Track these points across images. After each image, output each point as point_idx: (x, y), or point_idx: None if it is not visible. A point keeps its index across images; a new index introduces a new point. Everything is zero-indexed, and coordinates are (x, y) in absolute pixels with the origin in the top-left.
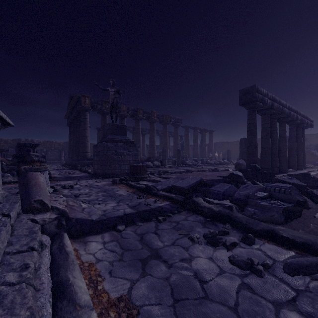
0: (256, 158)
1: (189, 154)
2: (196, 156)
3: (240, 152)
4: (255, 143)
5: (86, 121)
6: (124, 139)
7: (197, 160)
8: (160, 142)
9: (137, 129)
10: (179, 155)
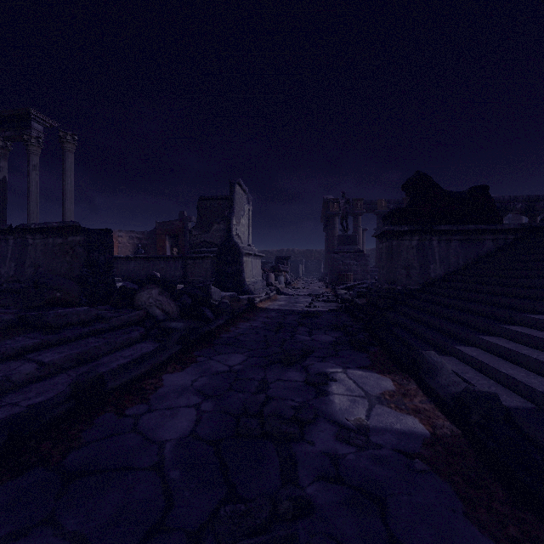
0: None
1: None
2: None
3: None
4: None
5: (334, 228)
6: (353, 249)
7: None
8: None
9: None
10: None
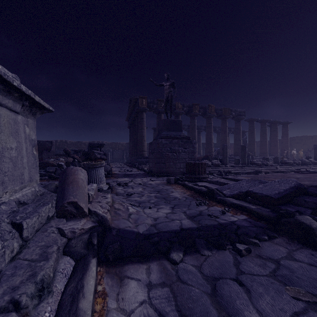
0: None
1: (254, 152)
2: (263, 154)
3: None
4: None
5: (143, 122)
6: (179, 135)
7: (268, 159)
8: (218, 139)
9: (192, 126)
10: (244, 153)
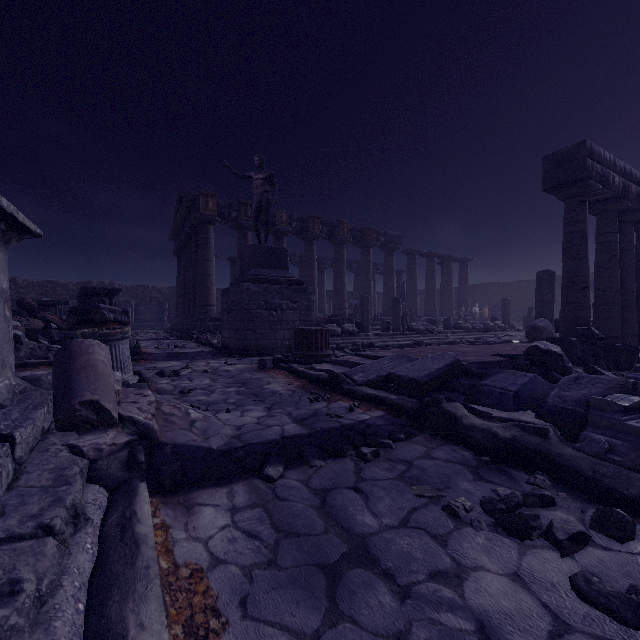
0: (586, 314)
1: (416, 309)
2: (431, 313)
3: (538, 302)
4: (583, 278)
5: (208, 245)
6: (283, 278)
7: (435, 322)
8: (356, 285)
9: (308, 259)
10: (397, 311)
